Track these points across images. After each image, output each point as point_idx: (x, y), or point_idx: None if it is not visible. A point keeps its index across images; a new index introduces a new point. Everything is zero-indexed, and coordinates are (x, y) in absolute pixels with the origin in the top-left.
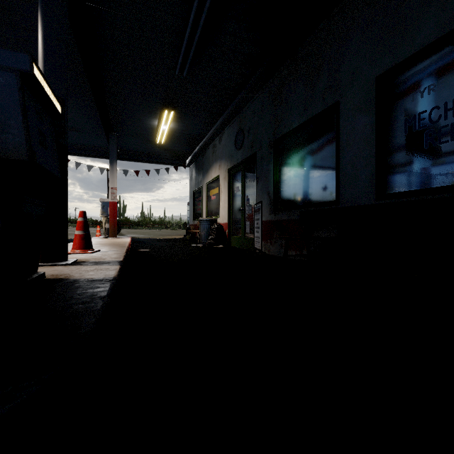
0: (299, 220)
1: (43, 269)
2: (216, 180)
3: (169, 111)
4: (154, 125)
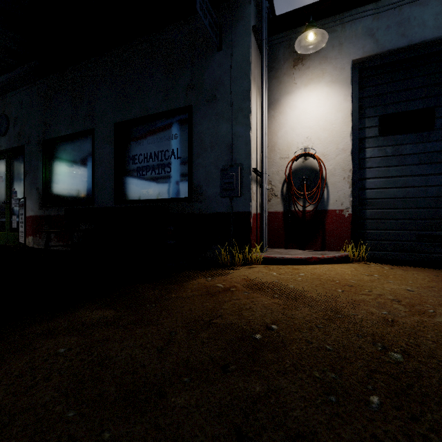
0: (64, 216)
1: None
2: None
3: None
4: None
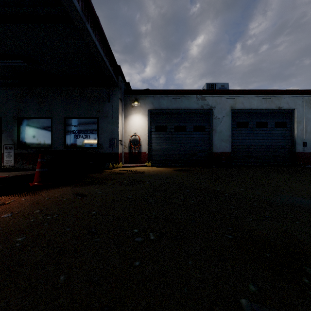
0: (36, 153)
1: None
2: None
3: None
4: None
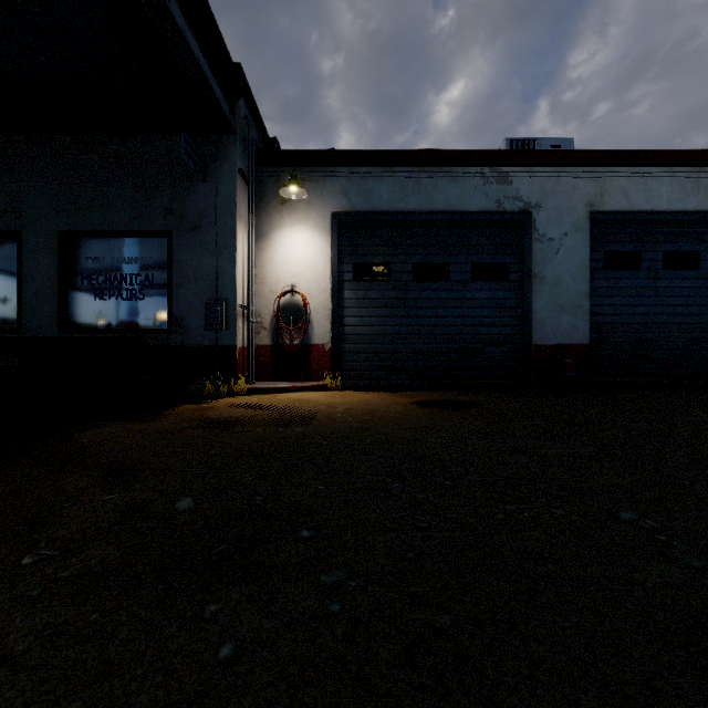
0: None
1: None
2: None
3: None
4: None
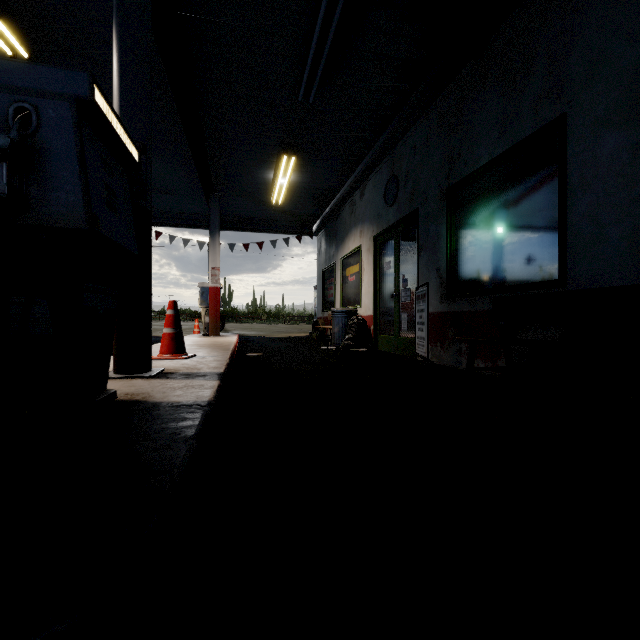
0: (492, 312)
1: (117, 384)
2: (355, 253)
3: (289, 157)
4: (268, 179)
